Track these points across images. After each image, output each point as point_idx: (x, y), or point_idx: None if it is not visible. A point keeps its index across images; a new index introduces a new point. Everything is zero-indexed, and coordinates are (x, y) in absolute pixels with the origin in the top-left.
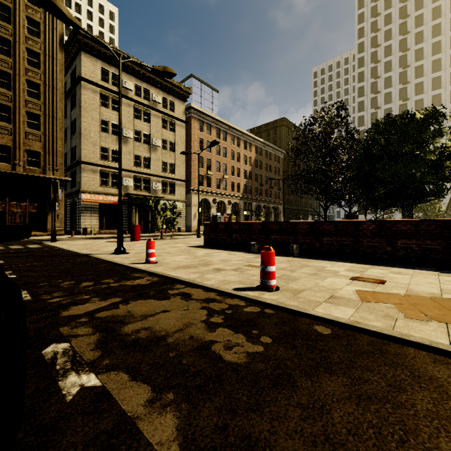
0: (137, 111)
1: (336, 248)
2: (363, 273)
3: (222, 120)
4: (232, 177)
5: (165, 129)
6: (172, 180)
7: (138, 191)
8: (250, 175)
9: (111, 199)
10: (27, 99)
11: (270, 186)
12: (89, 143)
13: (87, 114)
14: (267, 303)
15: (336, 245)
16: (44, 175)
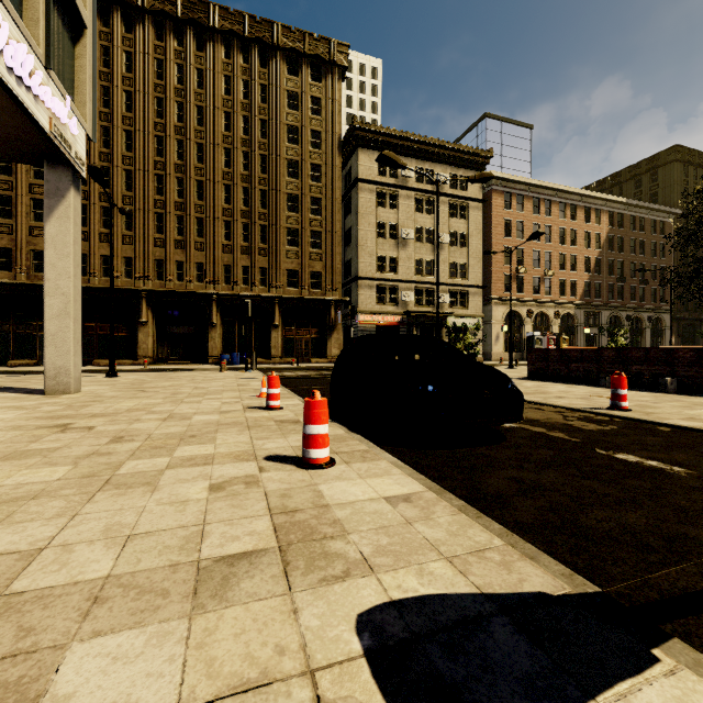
0: (417, 202)
1: None
2: None
3: (543, 184)
4: (561, 273)
5: (454, 217)
6: (463, 287)
7: (419, 307)
8: (597, 265)
9: (389, 320)
10: (310, 218)
11: (641, 280)
12: (366, 254)
13: (364, 220)
14: (616, 416)
15: None
16: (325, 297)
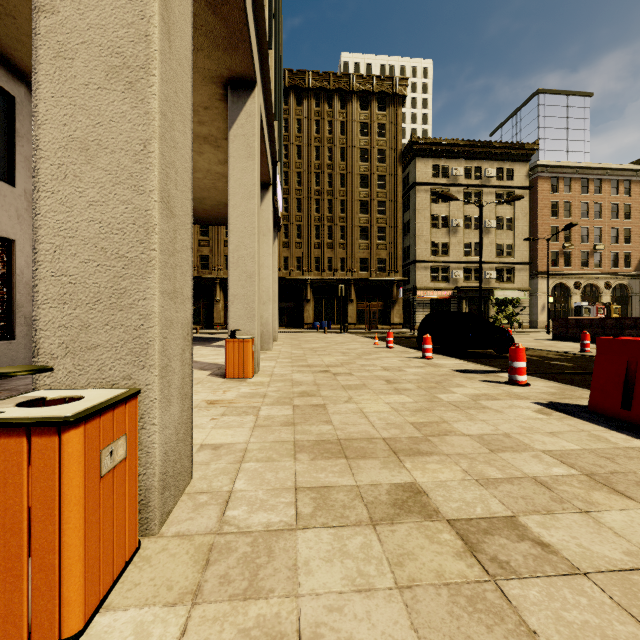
0: (466, 196)
1: None
2: None
3: (591, 166)
4: (612, 246)
5: (501, 204)
6: (509, 264)
7: (468, 282)
8: None
9: (441, 294)
10: (377, 217)
11: None
12: (422, 242)
13: (420, 215)
14: (578, 354)
15: None
16: (389, 278)
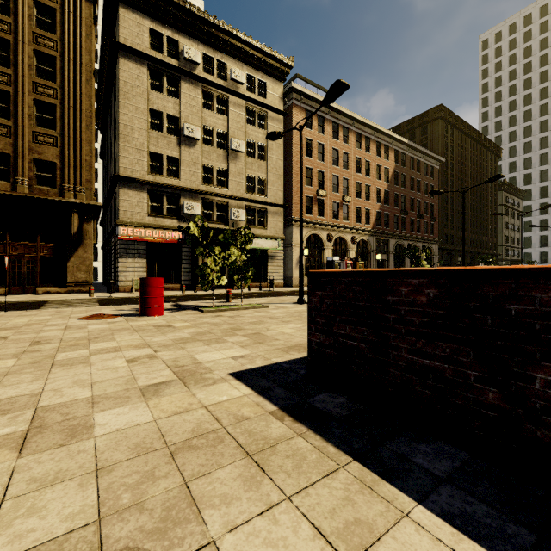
0: (206, 98)
1: None
2: None
3: (341, 110)
4: (357, 201)
5: (252, 125)
6: (262, 204)
7: (208, 222)
8: (386, 197)
9: (166, 236)
10: (35, 81)
11: (418, 214)
12: (132, 148)
13: (128, 102)
14: None
15: None
16: (60, 198)
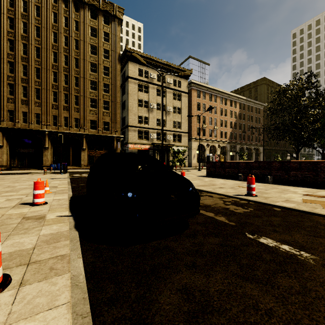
0: (158, 91)
1: (300, 179)
2: (315, 193)
3: (213, 88)
4: (220, 128)
5: (175, 99)
6: (179, 132)
7: (159, 141)
8: (235, 125)
9: (144, 147)
10: (103, 94)
11: (251, 132)
12: (132, 114)
13: (131, 97)
14: (251, 200)
15: (300, 177)
16: (111, 135)
